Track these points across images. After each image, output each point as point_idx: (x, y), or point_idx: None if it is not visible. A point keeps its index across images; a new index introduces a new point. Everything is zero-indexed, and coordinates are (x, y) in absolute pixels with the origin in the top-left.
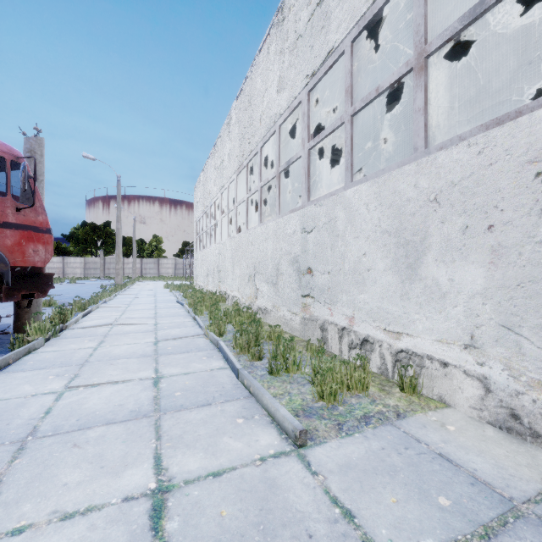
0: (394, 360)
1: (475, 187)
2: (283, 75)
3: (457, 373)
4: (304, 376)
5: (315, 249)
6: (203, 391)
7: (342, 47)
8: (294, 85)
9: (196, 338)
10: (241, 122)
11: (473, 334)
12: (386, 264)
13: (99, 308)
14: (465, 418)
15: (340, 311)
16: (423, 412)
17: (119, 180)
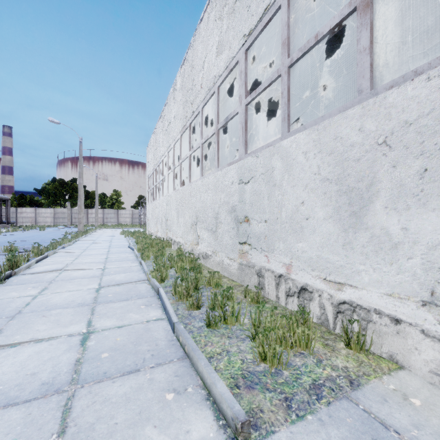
0: (335, 311)
1: (437, 125)
2: (221, 39)
3: (413, 331)
4: (243, 328)
5: (252, 199)
6: (134, 351)
7: (279, 1)
8: (232, 47)
9: (139, 283)
10: (185, 87)
11: (434, 290)
12: (326, 212)
13: (56, 253)
14: (426, 386)
15: (277, 258)
16: (376, 376)
17: (81, 142)
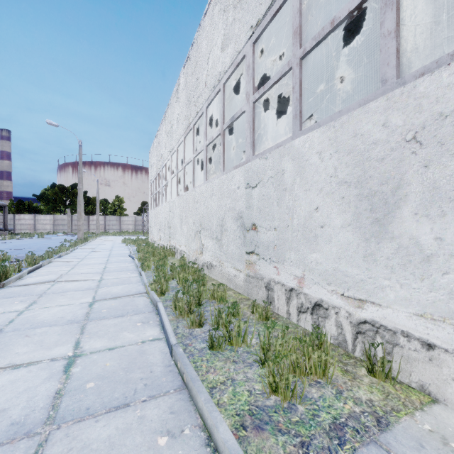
0: (355, 331)
1: None
2: (227, 32)
3: (450, 359)
4: (250, 350)
5: (260, 204)
6: (124, 380)
7: None
8: (238, 40)
9: (137, 297)
10: (188, 86)
11: None
12: (344, 220)
13: (51, 263)
14: None
15: (288, 270)
16: (407, 412)
17: (81, 145)
